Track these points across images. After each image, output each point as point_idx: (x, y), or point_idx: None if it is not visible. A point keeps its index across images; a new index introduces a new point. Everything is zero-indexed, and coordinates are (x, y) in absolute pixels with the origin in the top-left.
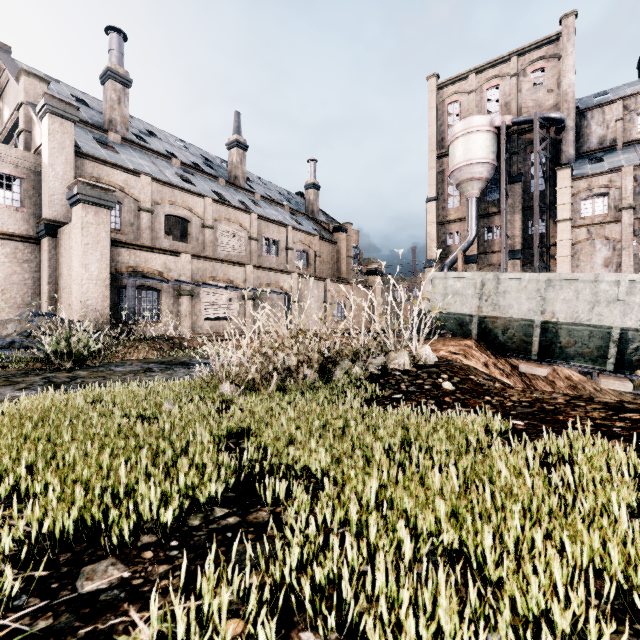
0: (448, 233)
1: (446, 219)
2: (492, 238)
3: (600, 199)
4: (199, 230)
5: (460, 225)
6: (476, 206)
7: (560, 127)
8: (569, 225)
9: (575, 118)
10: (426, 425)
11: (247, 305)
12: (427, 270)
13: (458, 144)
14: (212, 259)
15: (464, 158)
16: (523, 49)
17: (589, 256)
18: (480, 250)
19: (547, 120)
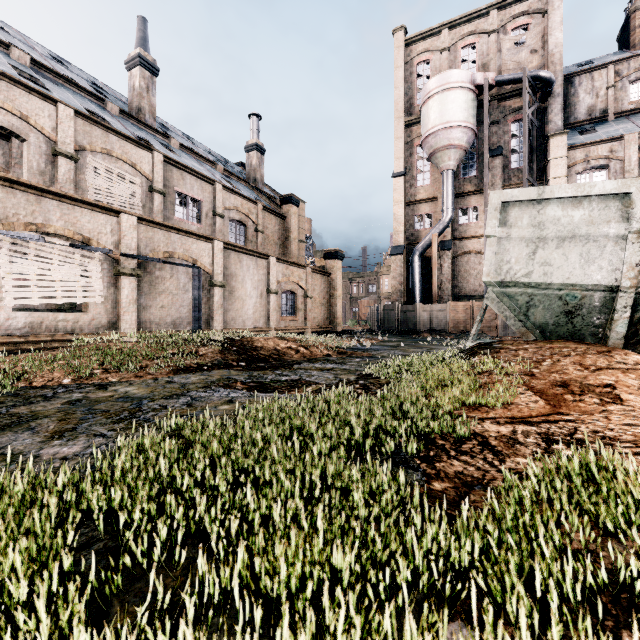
0: (417, 215)
1: (415, 199)
2: (467, 222)
3: (598, 173)
4: (46, 158)
5: (431, 206)
6: (453, 181)
7: (548, 91)
8: None
9: (561, 84)
10: None
11: (123, 285)
12: (394, 258)
13: (433, 103)
14: (33, 188)
15: (441, 120)
16: (503, 1)
17: None
18: (454, 235)
19: (536, 79)
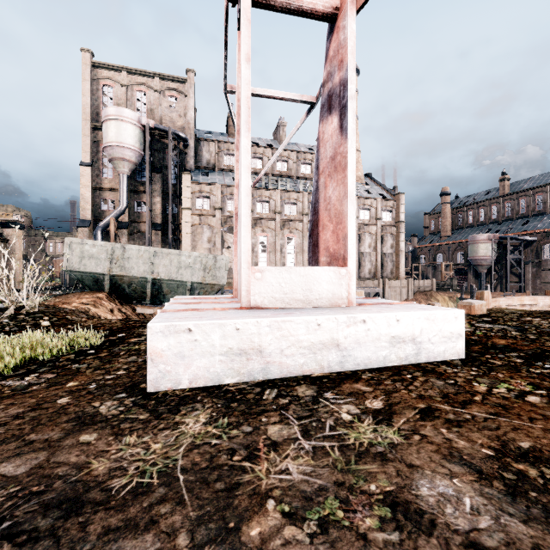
0: (103, 199)
1: (101, 186)
2: (141, 211)
3: (206, 200)
4: None
5: (114, 194)
6: (127, 182)
7: (186, 144)
8: (190, 212)
9: (195, 142)
10: (1, 340)
11: None
12: (81, 229)
13: (111, 125)
14: None
15: (116, 139)
16: (163, 75)
17: (201, 235)
18: (131, 219)
19: (178, 136)
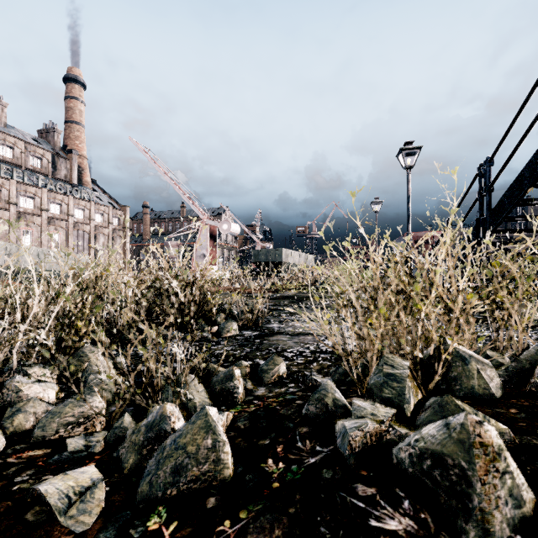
0: None
1: None
2: None
3: None
4: None
5: None
6: None
7: None
8: None
9: None
10: None
11: None
12: None
13: None
14: None
15: None
16: None
17: None
18: None
19: None
